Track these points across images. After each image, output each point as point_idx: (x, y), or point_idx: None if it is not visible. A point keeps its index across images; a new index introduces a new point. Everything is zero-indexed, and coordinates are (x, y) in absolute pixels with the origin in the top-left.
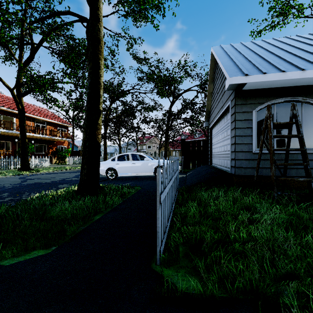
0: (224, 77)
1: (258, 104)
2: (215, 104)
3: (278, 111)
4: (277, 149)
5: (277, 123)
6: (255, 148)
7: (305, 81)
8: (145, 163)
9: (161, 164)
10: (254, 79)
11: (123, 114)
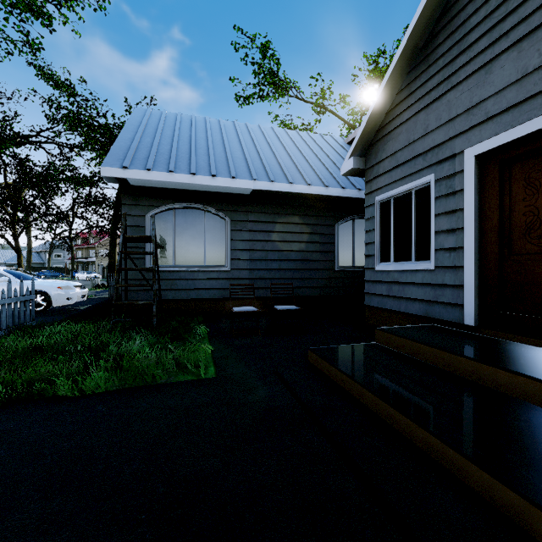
0: None
1: (154, 207)
2: None
3: (178, 219)
4: (120, 268)
5: (129, 236)
6: (148, 265)
7: (200, 187)
8: (4, 287)
9: (39, 288)
10: (134, 175)
11: (14, 184)
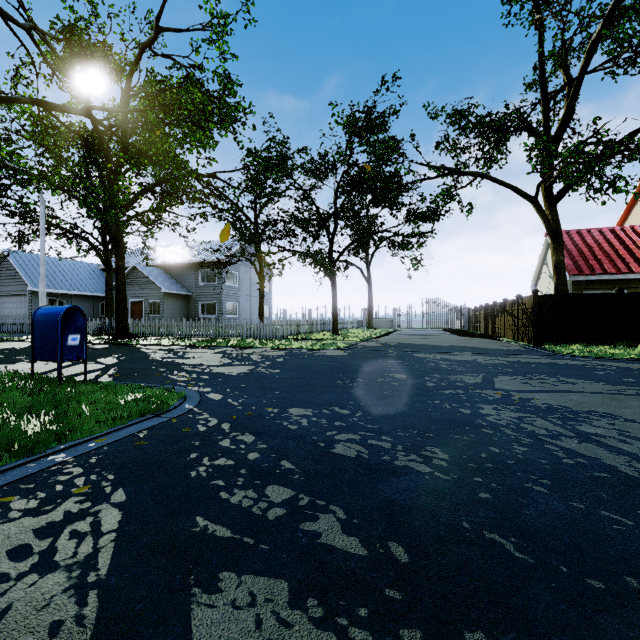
0: (20, 277)
1: None
2: (4, 284)
3: (49, 301)
4: None
5: None
6: None
7: (59, 292)
8: None
9: None
10: None
11: None
